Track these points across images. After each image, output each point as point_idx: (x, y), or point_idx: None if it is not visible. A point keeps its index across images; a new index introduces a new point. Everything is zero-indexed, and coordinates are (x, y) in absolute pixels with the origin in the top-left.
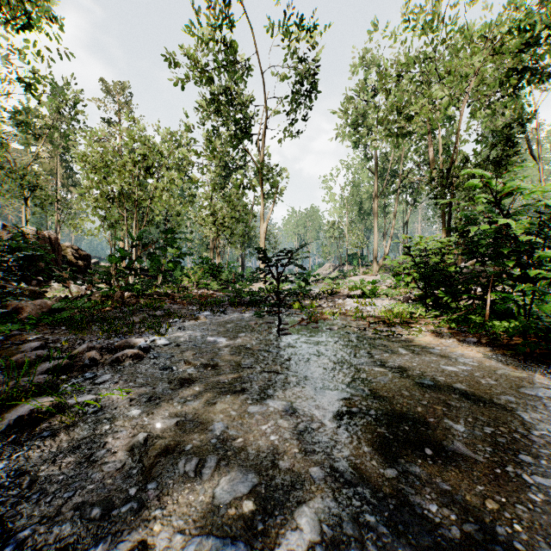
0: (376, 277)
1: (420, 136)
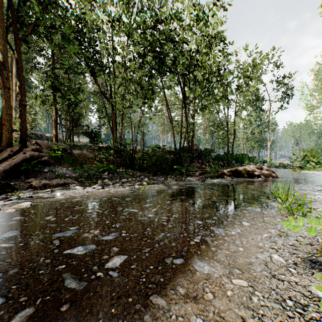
0: None
1: None
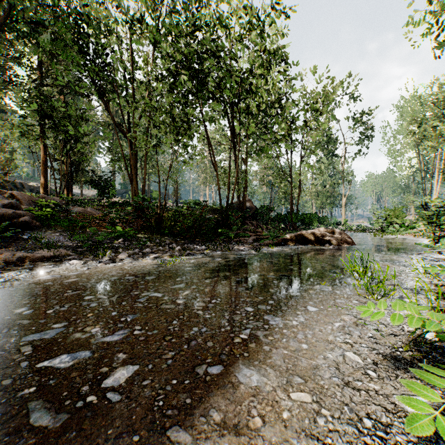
0: None
1: None
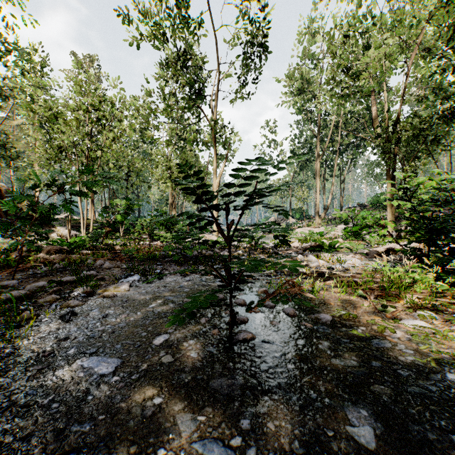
0: (320, 229)
1: (358, 102)
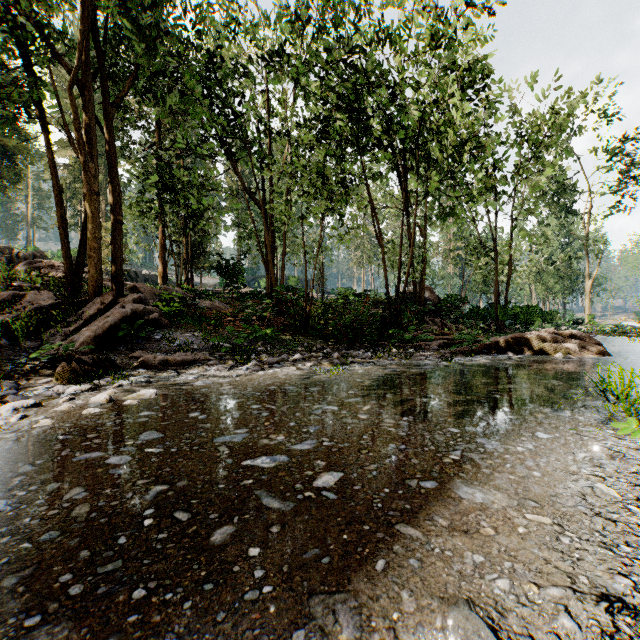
0: None
1: None
